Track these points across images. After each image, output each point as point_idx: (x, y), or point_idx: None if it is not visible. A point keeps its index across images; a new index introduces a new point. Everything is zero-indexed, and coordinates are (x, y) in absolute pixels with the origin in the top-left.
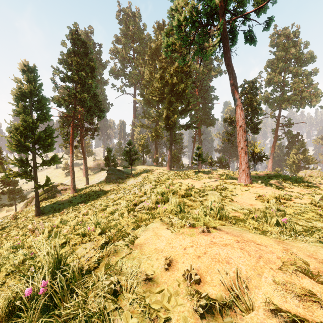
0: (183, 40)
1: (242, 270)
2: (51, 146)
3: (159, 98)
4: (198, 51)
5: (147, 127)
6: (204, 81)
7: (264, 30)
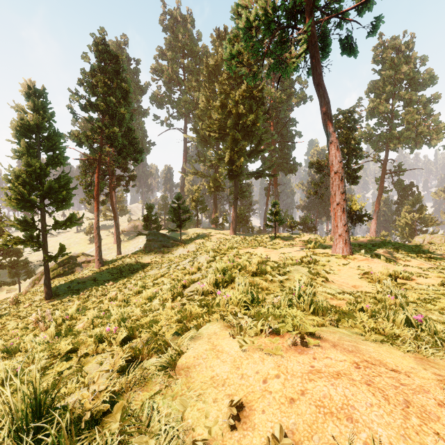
0: (254, 49)
1: (381, 438)
2: (67, 200)
3: (219, 134)
4: (274, 65)
5: (203, 175)
6: (282, 111)
7: (368, 36)
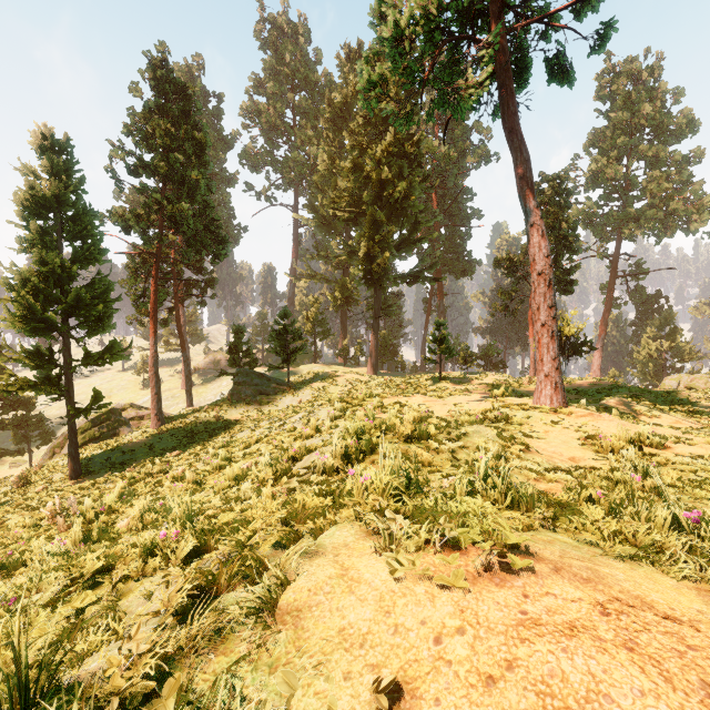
0: (407, 73)
1: None
2: (105, 320)
3: (350, 213)
4: (440, 100)
5: (324, 280)
6: (451, 177)
7: (592, 52)
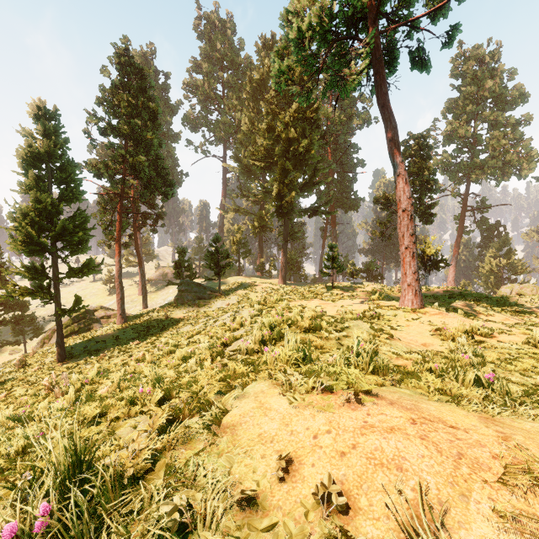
0: (307, 64)
1: (429, 485)
2: (83, 243)
3: (265, 163)
4: (331, 83)
5: (246, 213)
6: (341, 135)
7: (443, 47)
